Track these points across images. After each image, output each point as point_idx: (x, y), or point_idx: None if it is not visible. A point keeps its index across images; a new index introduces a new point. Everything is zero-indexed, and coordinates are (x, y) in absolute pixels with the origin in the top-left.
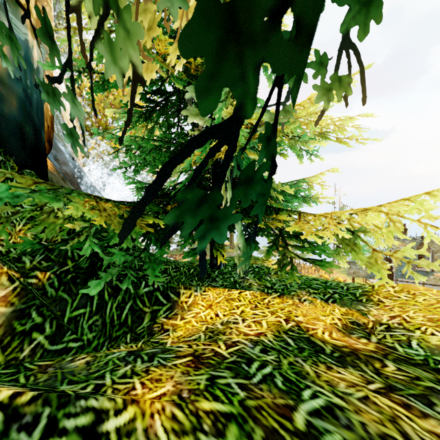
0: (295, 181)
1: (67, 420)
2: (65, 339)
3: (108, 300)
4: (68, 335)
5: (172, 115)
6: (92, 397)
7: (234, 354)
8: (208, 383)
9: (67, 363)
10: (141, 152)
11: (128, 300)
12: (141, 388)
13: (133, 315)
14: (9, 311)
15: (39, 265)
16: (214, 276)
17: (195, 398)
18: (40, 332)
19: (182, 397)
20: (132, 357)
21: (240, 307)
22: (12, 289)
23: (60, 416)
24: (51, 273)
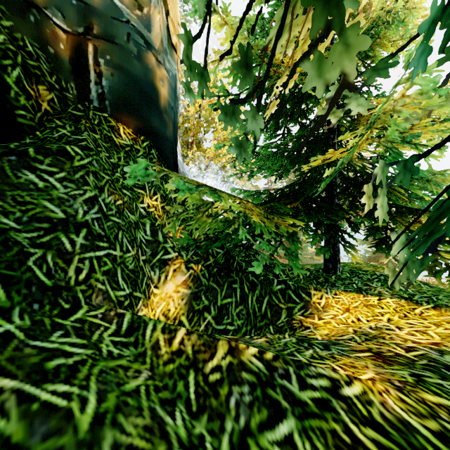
0: (434, 175)
1: (310, 379)
2: (224, 322)
3: (248, 293)
4: (225, 319)
5: (286, 118)
6: (318, 366)
7: (421, 358)
8: (416, 379)
9: (250, 339)
10: (257, 158)
11: (264, 295)
12: (341, 370)
13: (271, 309)
14: (189, 293)
15: (191, 259)
16: (332, 281)
17: (412, 389)
18: (208, 313)
19: (396, 385)
20: (306, 344)
21: (384, 315)
22: (188, 275)
23: (302, 375)
24: (201, 266)
